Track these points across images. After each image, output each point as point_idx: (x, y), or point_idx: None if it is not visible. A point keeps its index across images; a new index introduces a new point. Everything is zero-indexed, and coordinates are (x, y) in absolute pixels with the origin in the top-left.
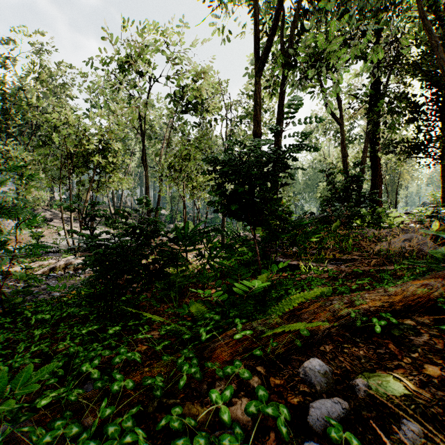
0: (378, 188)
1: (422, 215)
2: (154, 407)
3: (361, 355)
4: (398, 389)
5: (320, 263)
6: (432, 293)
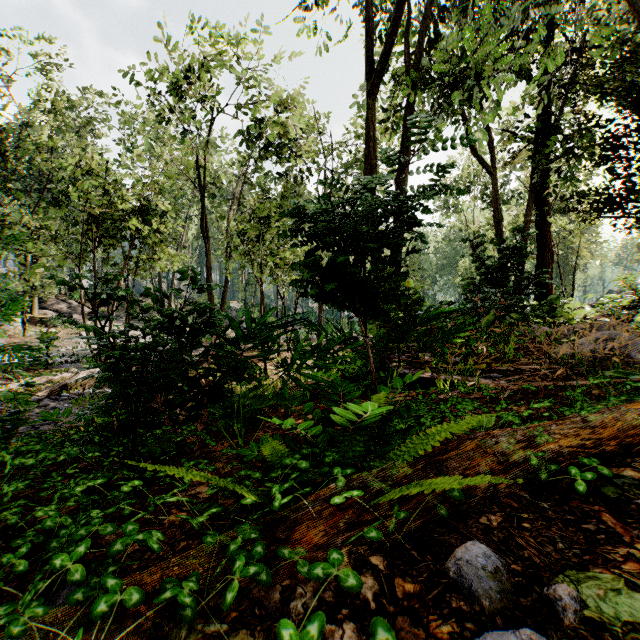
0: (547, 267)
1: (616, 305)
2: (179, 639)
3: (555, 535)
4: (639, 607)
5: (467, 377)
6: None
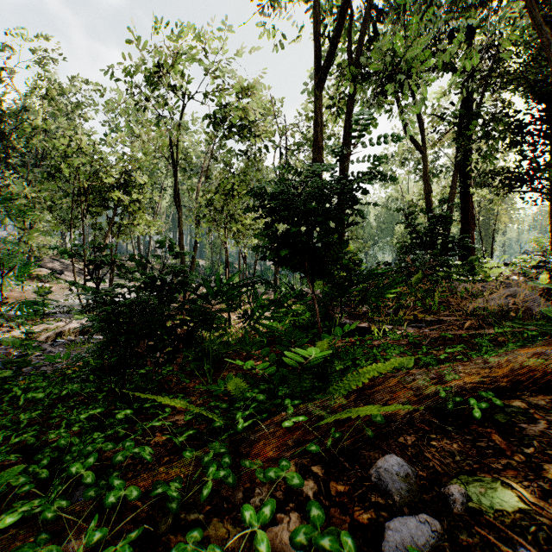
0: (470, 232)
1: (526, 265)
2: (167, 525)
3: (455, 450)
4: (509, 500)
5: (397, 326)
6: (547, 364)
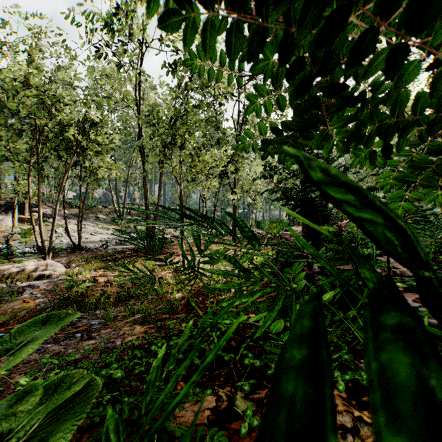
0: None
1: None
2: None
3: None
4: None
5: None
6: None
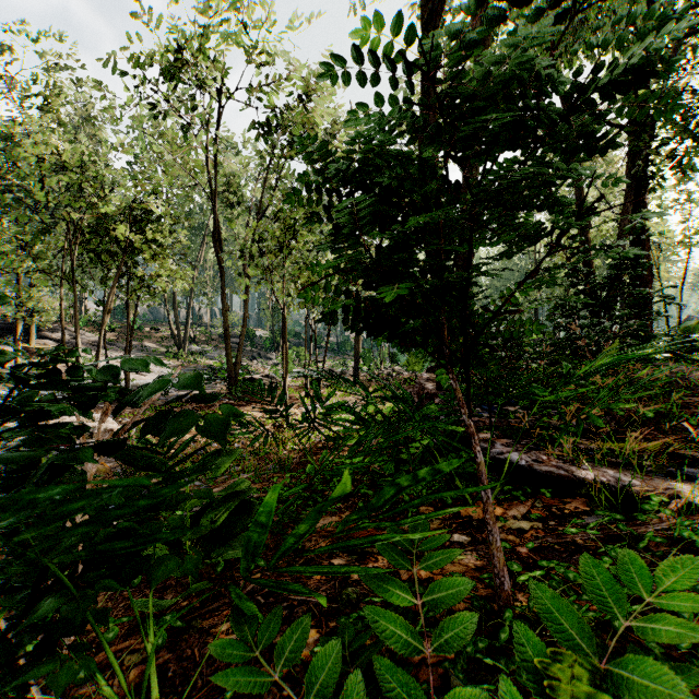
0: (645, 286)
1: None
2: None
3: None
4: None
5: (641, 476)
6: None
